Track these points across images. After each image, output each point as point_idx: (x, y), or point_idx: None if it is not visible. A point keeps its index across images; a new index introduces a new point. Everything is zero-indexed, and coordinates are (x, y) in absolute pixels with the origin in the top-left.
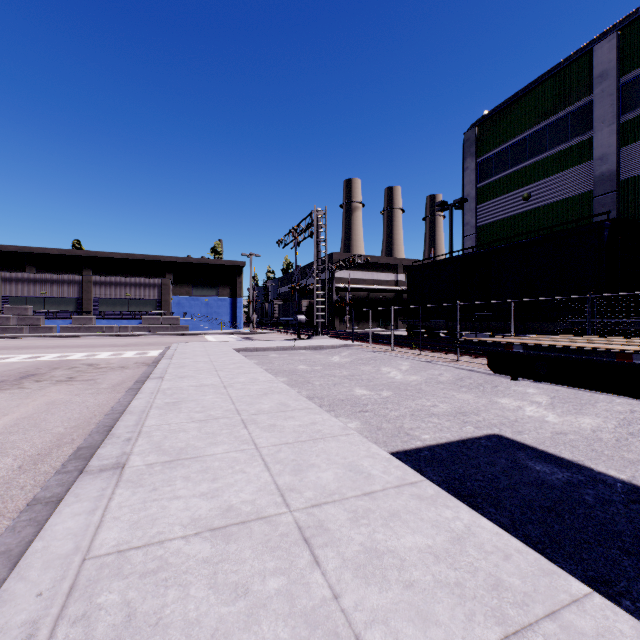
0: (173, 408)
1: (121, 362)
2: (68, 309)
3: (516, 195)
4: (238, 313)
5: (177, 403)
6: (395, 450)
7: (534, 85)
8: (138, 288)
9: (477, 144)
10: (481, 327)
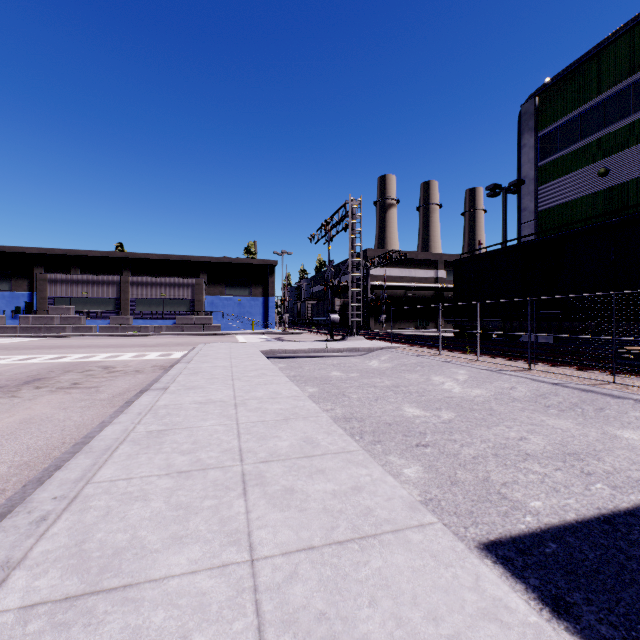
0: (153, 443)
1: (139, 365)
2: (107, 309)
3: (589, 171)
4: (270, 313)
5: (163, 433)
6: (495, 536)
7: (614, 37)
8: (172, 288)
9: (537, 116)
10: (549, 328)
